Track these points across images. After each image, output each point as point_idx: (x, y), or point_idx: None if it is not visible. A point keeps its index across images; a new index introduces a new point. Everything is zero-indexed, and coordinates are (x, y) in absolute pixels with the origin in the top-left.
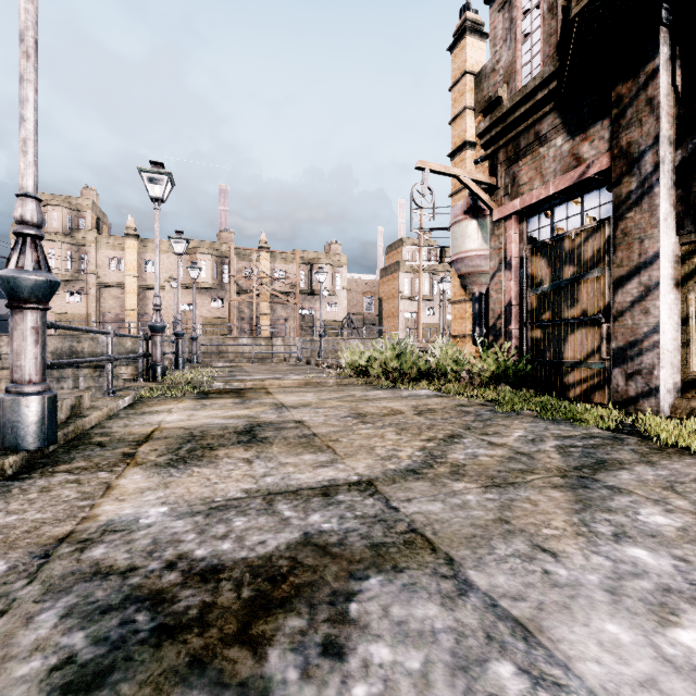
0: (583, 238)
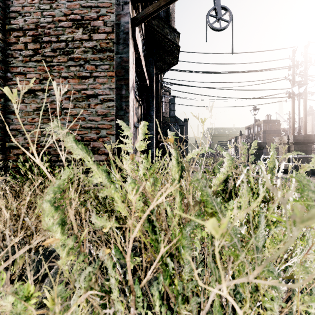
0: (138, 105)
